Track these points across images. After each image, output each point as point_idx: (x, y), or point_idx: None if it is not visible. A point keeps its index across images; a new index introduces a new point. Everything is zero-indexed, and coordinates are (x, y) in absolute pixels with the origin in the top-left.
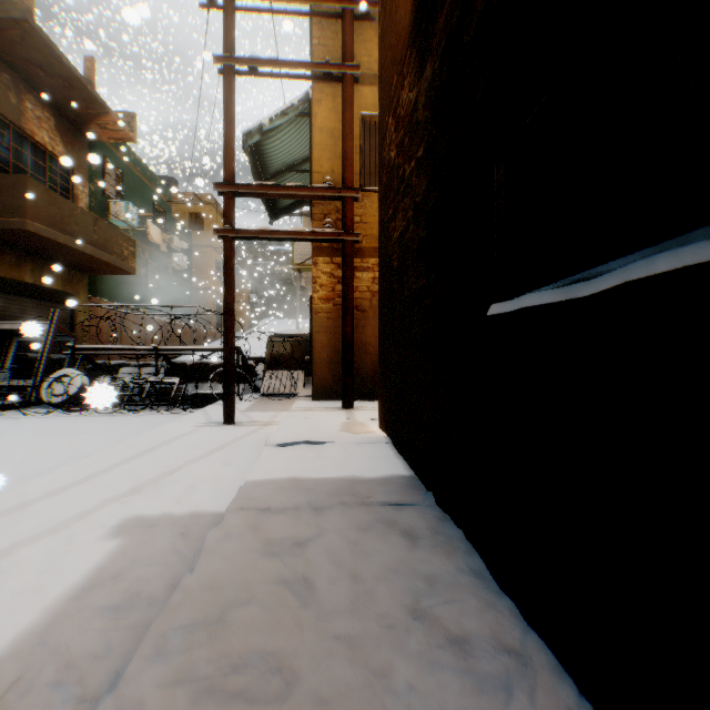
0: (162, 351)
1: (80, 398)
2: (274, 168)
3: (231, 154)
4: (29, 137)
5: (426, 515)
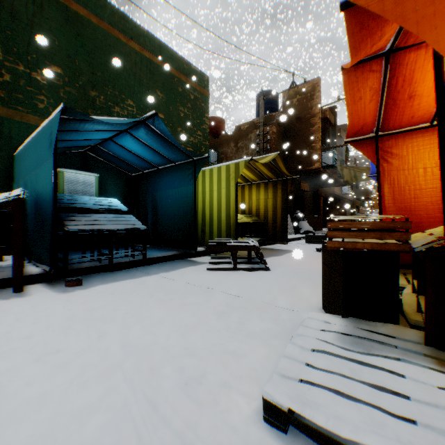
0: None
1: None
2: None
3: None
4: None
5: None
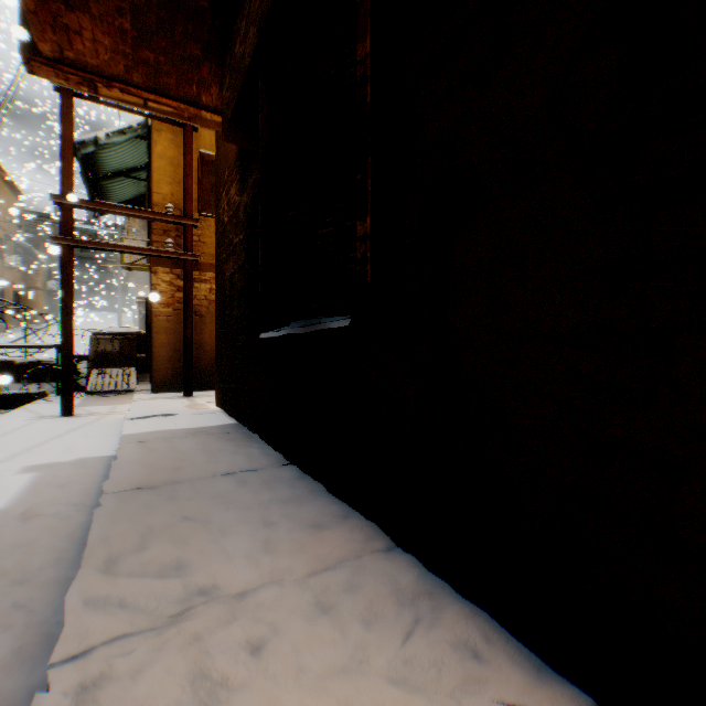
0: None
1: None
2: (107, 171)
3: (71, 170)
4: None
5: (242, 433)
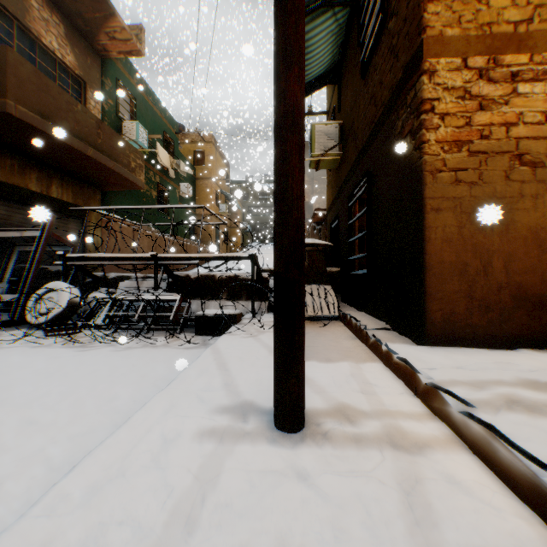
0: (161, 260)
1: (67, 318)
2: None
3: None
4: (35, 38)
5: None
